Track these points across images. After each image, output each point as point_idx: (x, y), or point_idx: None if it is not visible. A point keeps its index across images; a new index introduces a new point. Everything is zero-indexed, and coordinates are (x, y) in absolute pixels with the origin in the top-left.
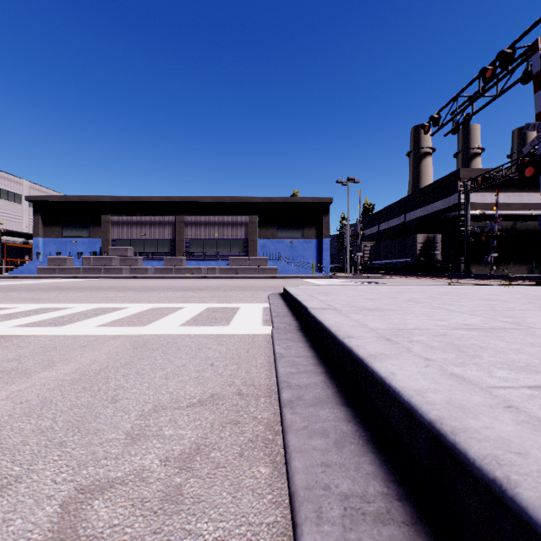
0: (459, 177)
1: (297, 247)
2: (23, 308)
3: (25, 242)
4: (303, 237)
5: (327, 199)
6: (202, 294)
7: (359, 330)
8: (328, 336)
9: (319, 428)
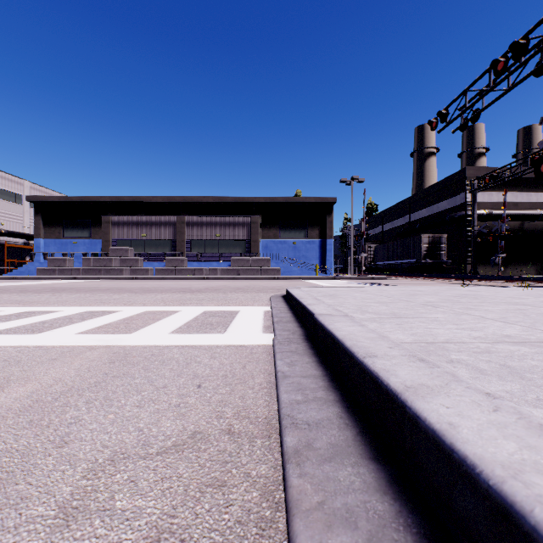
0: (465, 176)
1: (299, 247)
2: (6, 312)
3: (26, 242)
4: (305, 237)
5: (330, 199)
6: (201, 296)
7: (381, 346)
8: (341, 352)
9: (342, 508)
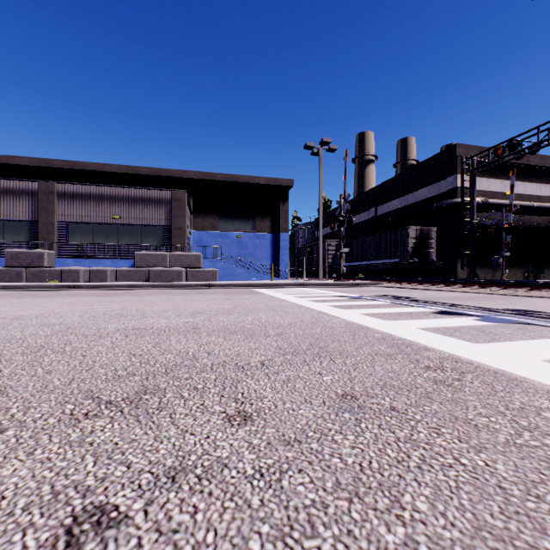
0: (456, 154)
1: (246, 243)
2: None
3: None
4: (254, 230)
5: (286, 182)
6: None
7: None
8: None
9: None
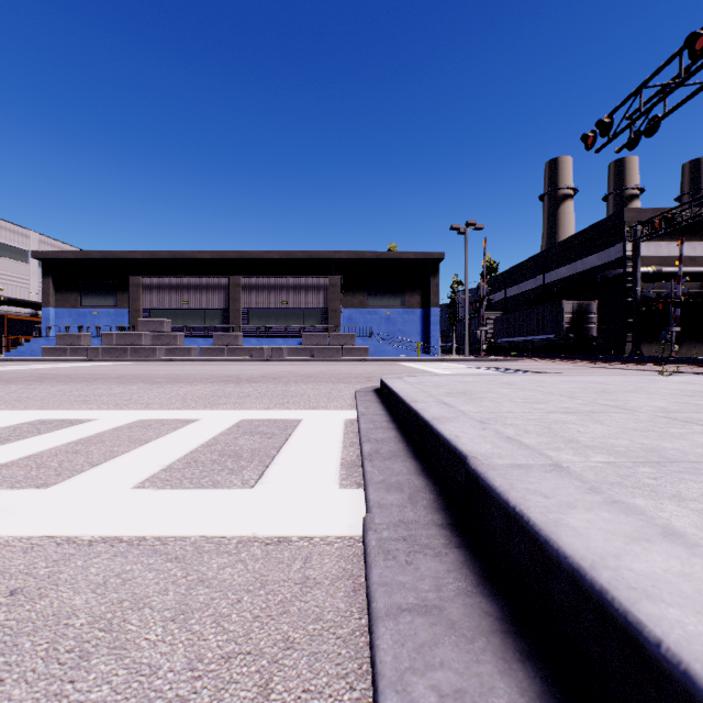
0: (623, 220)
1: (394, 319)
2: None
3: (34, 313)
4: (402, 305)
5: (436, 254)
6: (247, 390)
7: None
8: None
9: None
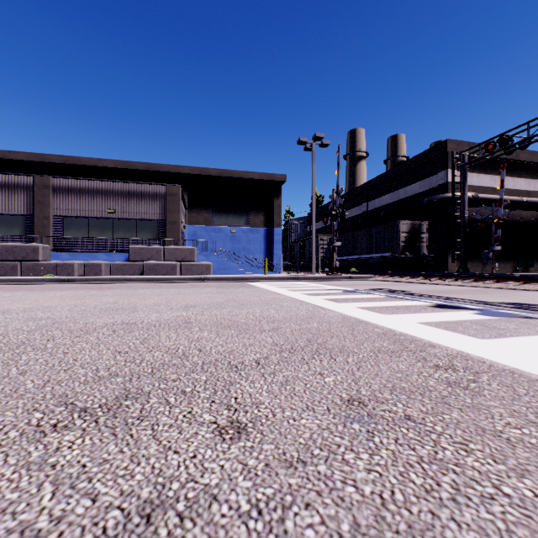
0: (446, 150)
1: (239, 237)
2: None
3: None
4: (247, 224)
5: (279, 177)
6: None
7: None
8: None
9: None
